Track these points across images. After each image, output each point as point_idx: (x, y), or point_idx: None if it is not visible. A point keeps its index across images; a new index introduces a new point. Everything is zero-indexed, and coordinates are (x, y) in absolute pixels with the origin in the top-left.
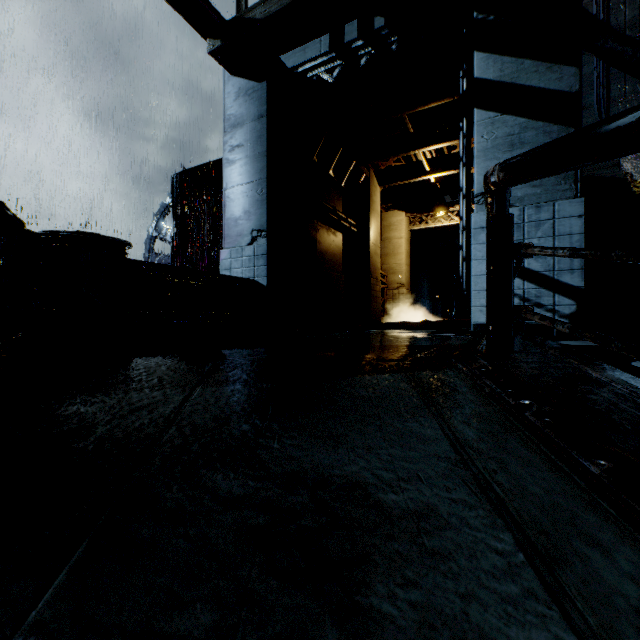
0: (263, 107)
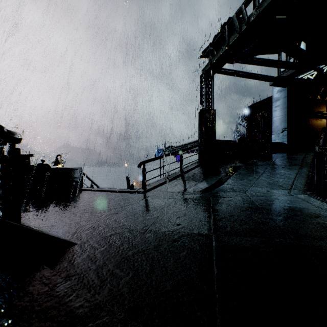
0: (286, 94)
